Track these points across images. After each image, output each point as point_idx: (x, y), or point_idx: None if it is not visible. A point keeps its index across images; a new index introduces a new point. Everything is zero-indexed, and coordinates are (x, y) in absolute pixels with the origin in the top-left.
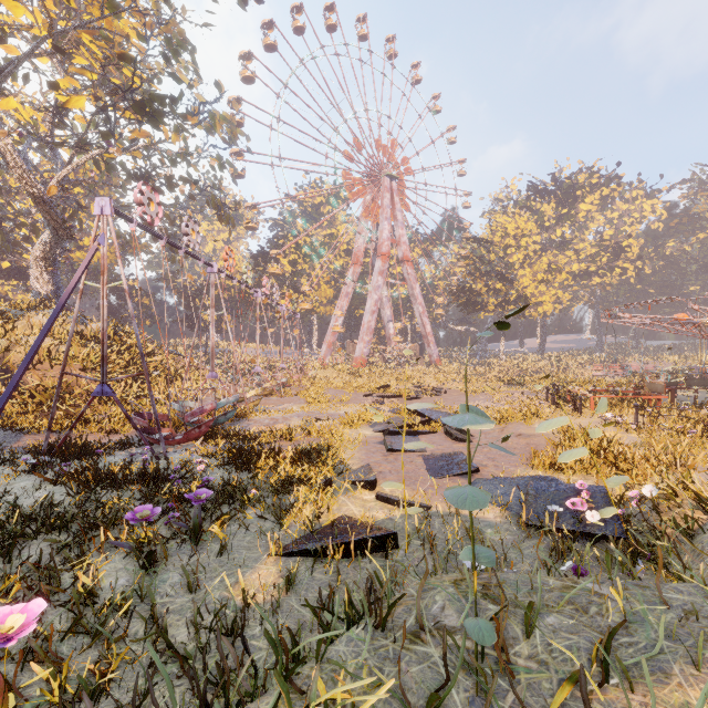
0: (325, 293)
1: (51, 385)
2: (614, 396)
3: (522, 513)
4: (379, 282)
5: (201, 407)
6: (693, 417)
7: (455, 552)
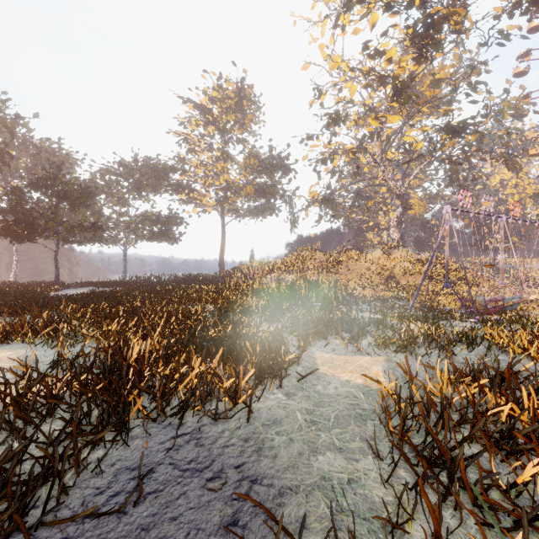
0: None
1: (411, 284)
2: None
3: None
4: None
5: (495, 297)
6: None
7: None
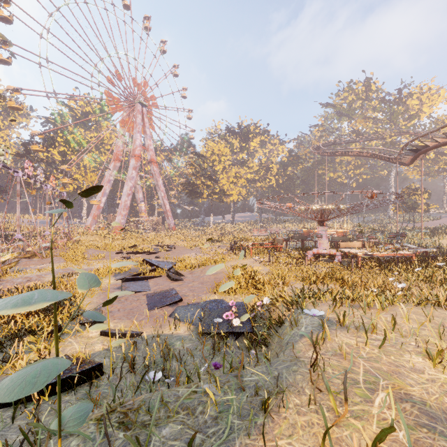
0: (91, 179)
1: None
2: (261, 246)
3: (200, 326)
4: (134, 174)
5: None
6: (293, 256)
7: (150, 365)
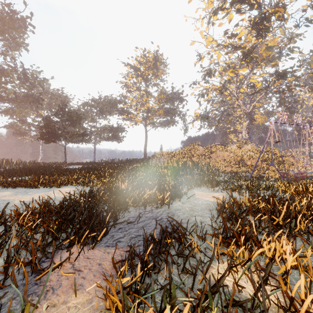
0: None
1: (253, 164)
2: None
3: None
4: None
5: (300, 171)
6: None
7: None
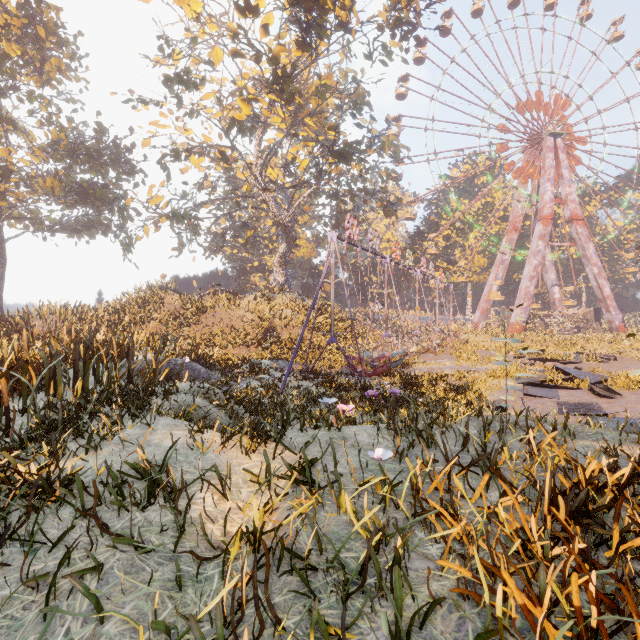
0: (479, 262)
1: (294, 338)
2: None
3: None
4: (540, 247)
5: (383, 354)
6: None
7: None
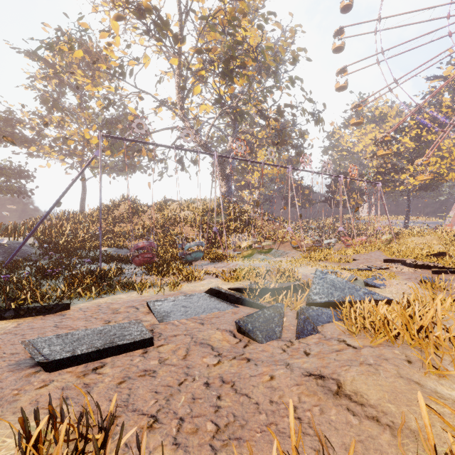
0: None
1: (175, 233)
2: None
3: None
4: None
5: (137, 244)
6: None
7: None
